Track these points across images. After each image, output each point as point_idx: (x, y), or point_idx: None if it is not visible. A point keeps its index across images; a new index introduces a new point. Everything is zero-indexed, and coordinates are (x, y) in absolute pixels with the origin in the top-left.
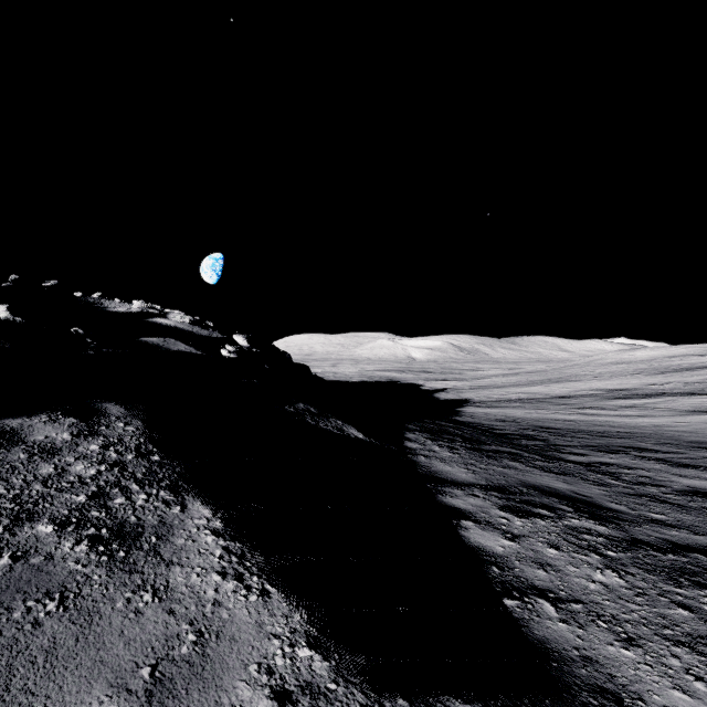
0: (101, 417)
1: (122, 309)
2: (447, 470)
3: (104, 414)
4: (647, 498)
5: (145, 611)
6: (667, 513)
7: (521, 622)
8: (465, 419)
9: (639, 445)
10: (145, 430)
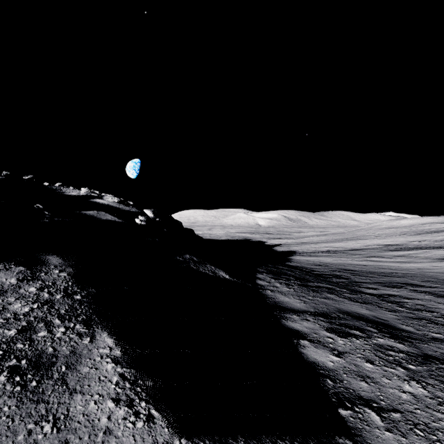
0: (43, 265)
1: (74, 193)
2: (287, 300)
3: (46, 264)
4: (426, 321)
5: (42, 443)
6: (442, 332)
7: (356, 431)
8: (294, 264)
9: (411, 282)
10: (74, 275)
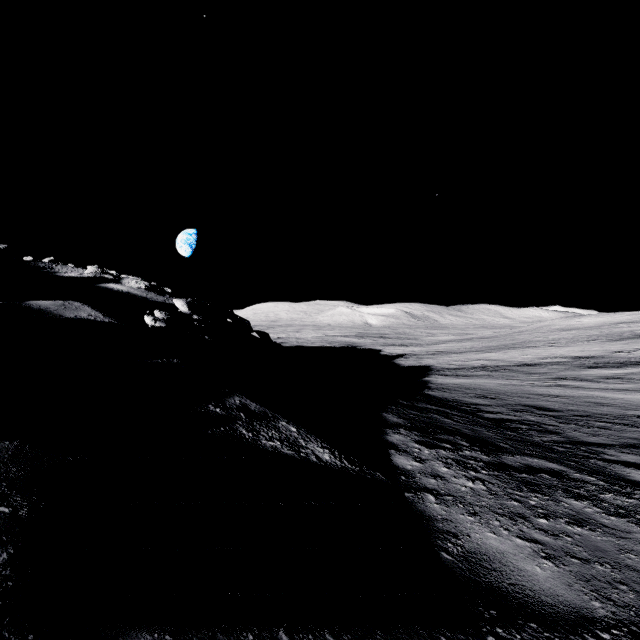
0: None
1: (73, 274)
2: (495, 547)
3: None
4: None
5: None
6: None
7: None
8: (440, 394)
9: None
10: None
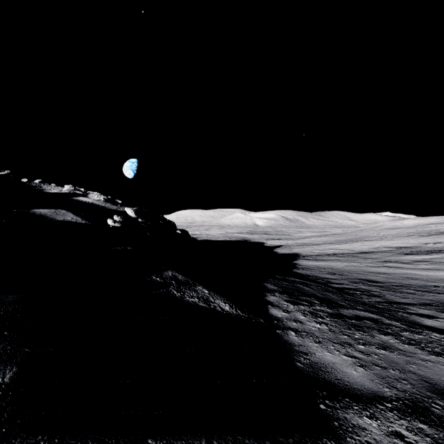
0: None
1: (55, 191)
2: (330, 360)
3: None
4: None
5: None
6: None
7: None
8: (304, 272)
9: None
10: None
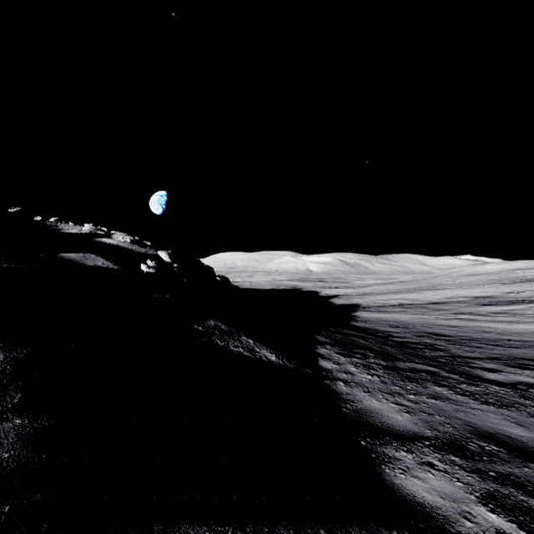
0: None
1: (73, 231)
2: (376, 407)
3: None
4: None
5: None
6: None
7: None
8: (362, 324)
9: None
10: None
